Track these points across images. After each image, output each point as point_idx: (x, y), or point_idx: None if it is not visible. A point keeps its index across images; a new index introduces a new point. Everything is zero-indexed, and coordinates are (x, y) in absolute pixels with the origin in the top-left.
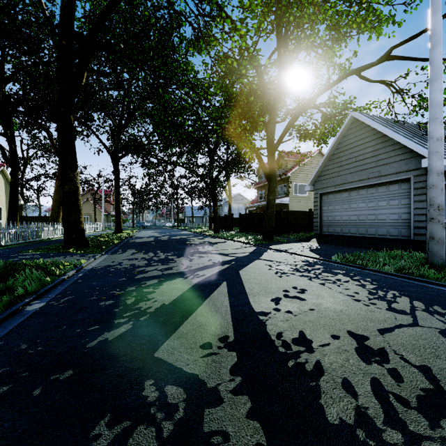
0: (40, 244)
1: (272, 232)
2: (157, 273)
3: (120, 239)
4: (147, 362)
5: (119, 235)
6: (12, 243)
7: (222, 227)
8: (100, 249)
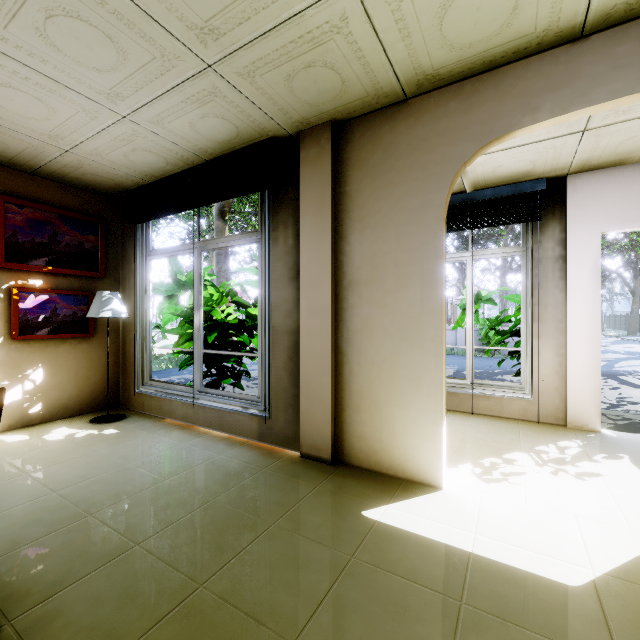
0: None
1: (633, 330)
2: None
3: None
4: None
5: None
6: None
7: (617, 327)
8: None
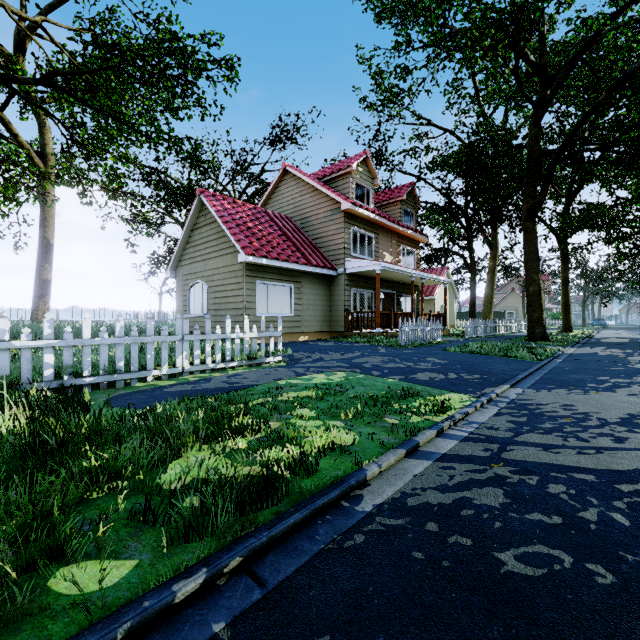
0: (502, 337)
1: None
2: (638, 359)
3: (577, 338)
4: (637, 373)
5: (571, 334)
6: (482, 335)
7: None
8: (564, 344)
